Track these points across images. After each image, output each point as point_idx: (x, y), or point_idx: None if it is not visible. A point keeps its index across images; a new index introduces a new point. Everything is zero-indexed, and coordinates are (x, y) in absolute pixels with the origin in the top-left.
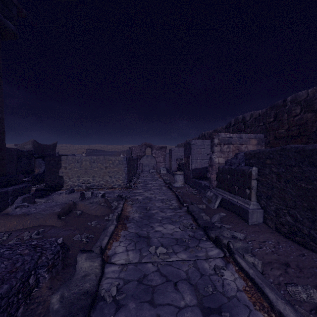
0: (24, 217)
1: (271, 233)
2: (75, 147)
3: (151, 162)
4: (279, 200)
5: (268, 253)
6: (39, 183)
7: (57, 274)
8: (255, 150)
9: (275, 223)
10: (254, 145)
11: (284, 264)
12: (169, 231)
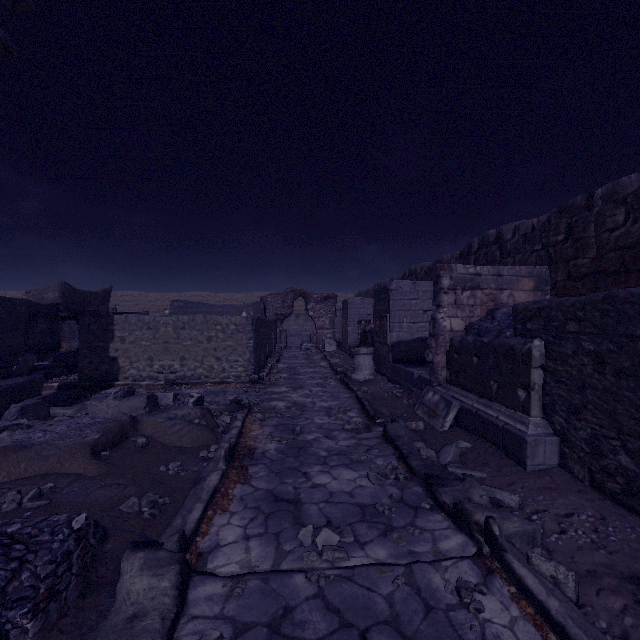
0: (12, 454)
1: (582, 493)
2: (149, 298)
3: (306, 327)
4: (599, 417)
5: (584, 548)
6: (69, 372)
7: (62, 613)
8: (538, 302)
9: (589, 468)
10: (528, 291)
11: (628, 580)
12: (344, 485)
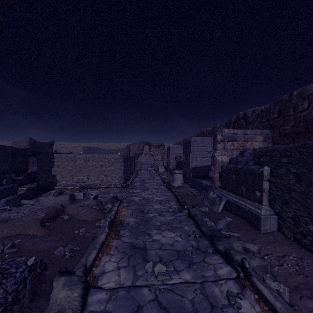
0: (0, 224)
1: (290, 245)
2: (72, 145)
3: (149, 160)
4: (298, 206)
5: (292, 274)
6: (32, 182)
7: (20, 311)
8: (266, 147)
9: (293, 232)
10: (260, 142)
11: None
12: (168, 240)
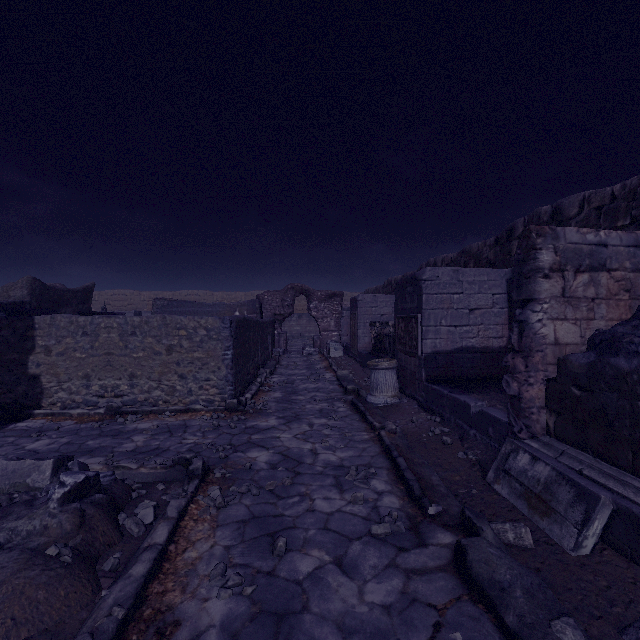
0: None
1: None
2: (142, 297)
3: (309, 328)
4: None
5: None
6: None
7: None
8: None
9: None
10: None
11: None
12: None
